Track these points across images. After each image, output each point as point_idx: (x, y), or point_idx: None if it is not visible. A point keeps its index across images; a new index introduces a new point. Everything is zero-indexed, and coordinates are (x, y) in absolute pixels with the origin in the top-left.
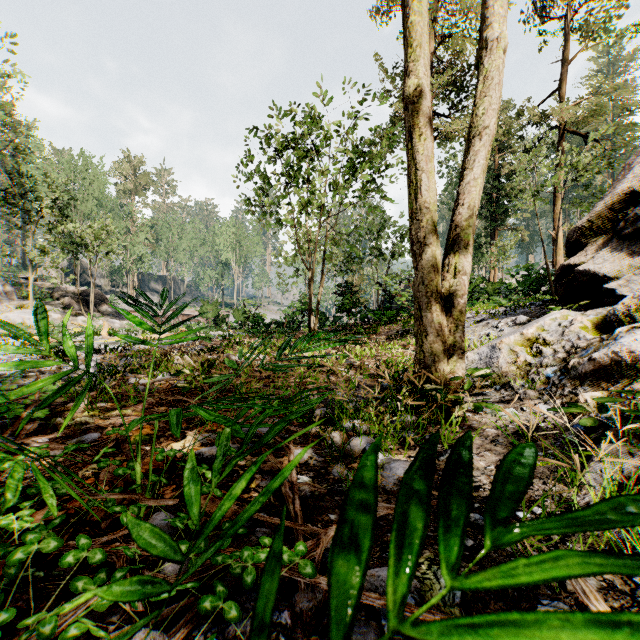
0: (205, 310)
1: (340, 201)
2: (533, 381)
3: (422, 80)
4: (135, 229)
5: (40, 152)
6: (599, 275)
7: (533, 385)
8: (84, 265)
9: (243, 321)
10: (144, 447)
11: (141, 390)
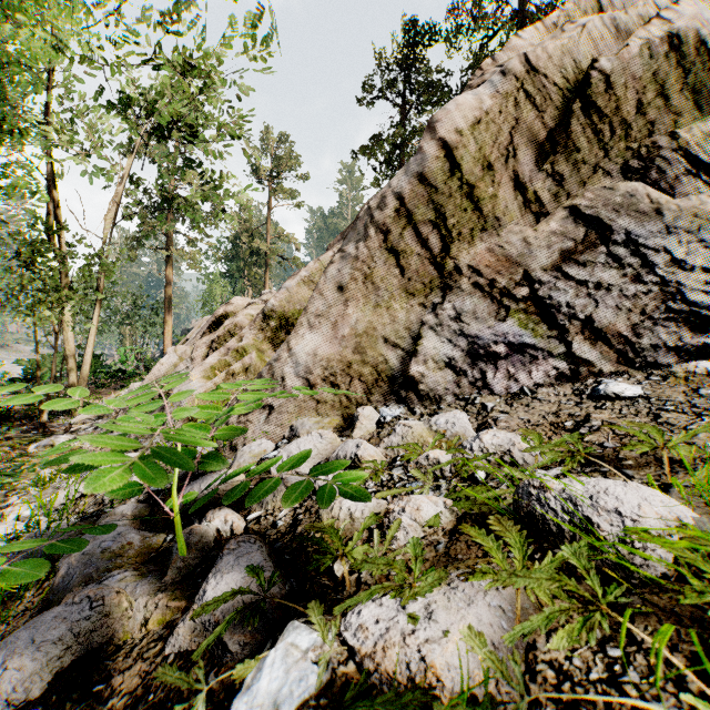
0: None
1: None
2: None
3: (67, 338)
4: None
5: None
6: None
7: None
8: None
9: None
10: None
11: None
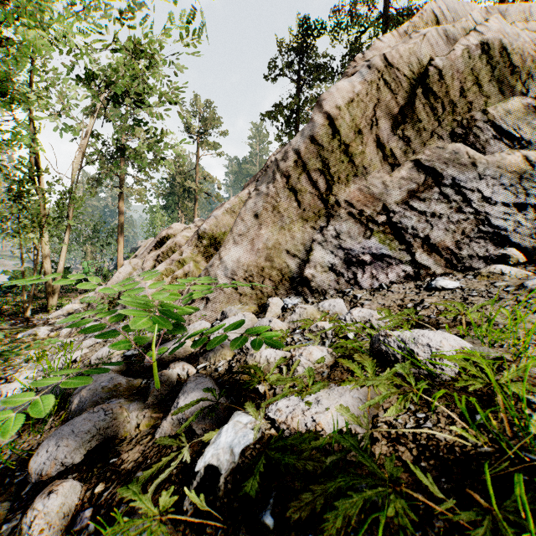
0: None
1: None
2: None
3: (45, 254)
4: None
5: None
6: None
7: None
8: None
9: None
10: None
11: None
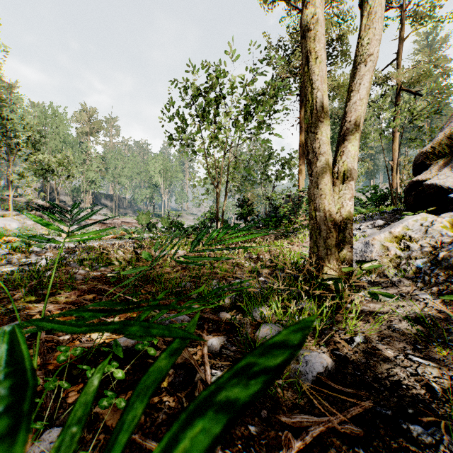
0: (140, 218)
1: (240, 134)
2: (405, 271)
3: (318, 10)
4: (90, 160)
5: (20, 103)
6: (443, 188)
7: (406, 274)
8: (53, 186)
9: (168, 226)
10: (64, 336)
11: (79, 279)
